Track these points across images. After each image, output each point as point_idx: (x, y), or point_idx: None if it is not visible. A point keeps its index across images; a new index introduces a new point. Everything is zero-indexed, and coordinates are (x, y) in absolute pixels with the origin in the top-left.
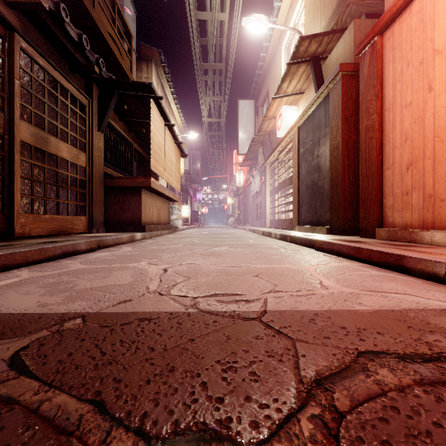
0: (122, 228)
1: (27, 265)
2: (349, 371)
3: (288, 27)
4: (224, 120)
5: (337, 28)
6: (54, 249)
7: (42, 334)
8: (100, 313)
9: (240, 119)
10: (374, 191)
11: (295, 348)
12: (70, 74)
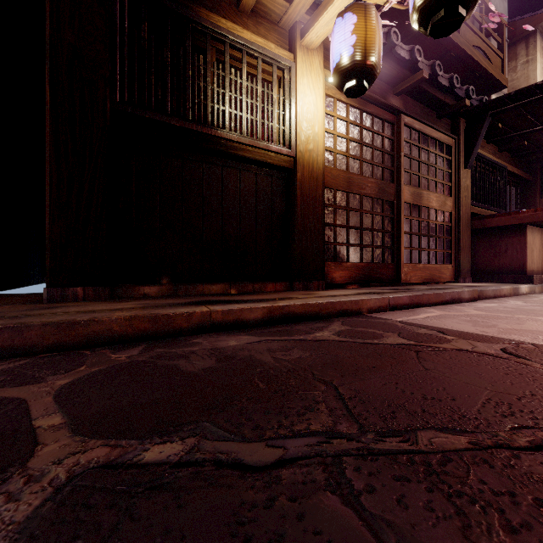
0: (495, 277)
1: (429, 305)
2: None
3: None
4: None
5: None
6: (444, 295)
7: (506, 345)
8: None
9: None
10: None
11: None
12: (437, 122)
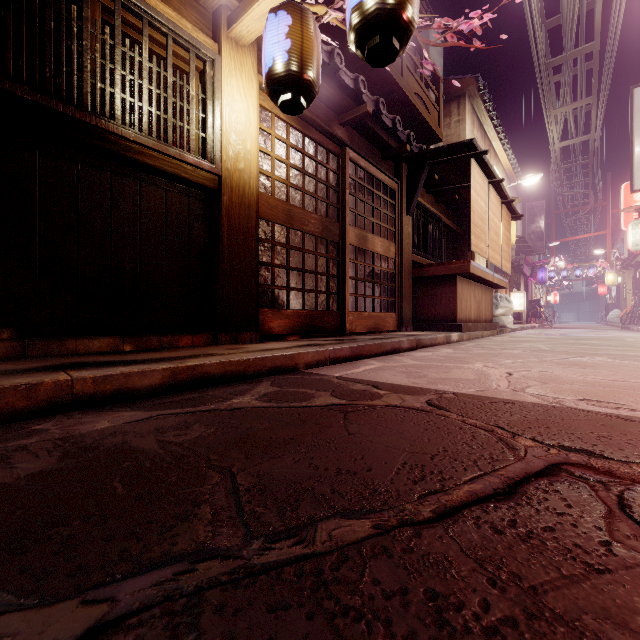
0: (432, 326)
1: (370, 357)
2: None
3: None
4: (598, 134)
5: None
6: (385, 345)
7: (432, 396)
8: (464, 393)
9: (638, 124)
10: None
11: None
12: (382, 163)
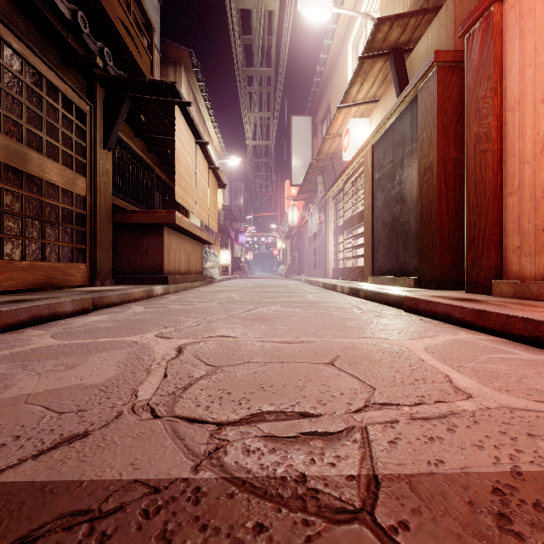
0: (137, 279)
1: None
2: None
3: (358, 12)
4: (274, 142)
5: (429, 7)
6: (15, 313)
7: None
8: None
9: (294, 141)
10: (490, 227)
11: None
12: (63, 69)
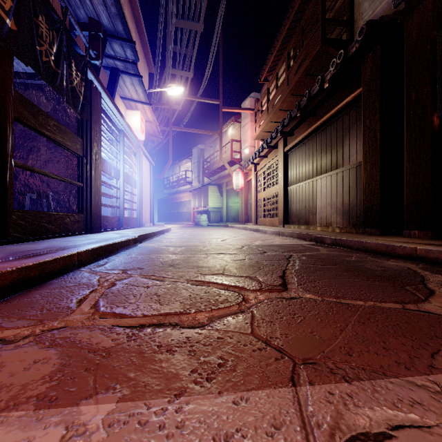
0: None
1: None
2: (222, 316)
3: None
4: None
5: None
6: None
7: None
8: None
9: None
10: None
11: (252, 327)
12: None
